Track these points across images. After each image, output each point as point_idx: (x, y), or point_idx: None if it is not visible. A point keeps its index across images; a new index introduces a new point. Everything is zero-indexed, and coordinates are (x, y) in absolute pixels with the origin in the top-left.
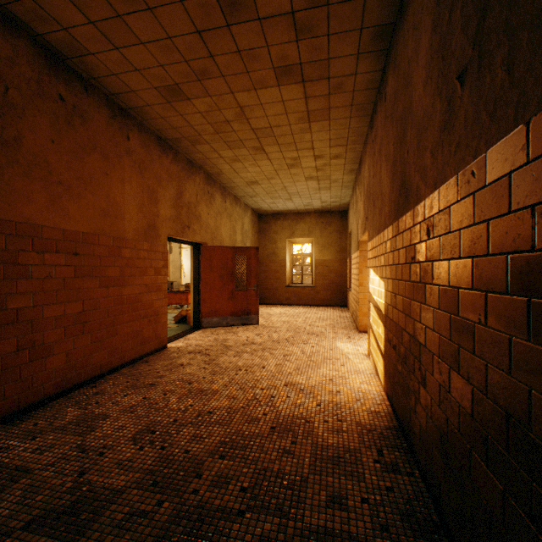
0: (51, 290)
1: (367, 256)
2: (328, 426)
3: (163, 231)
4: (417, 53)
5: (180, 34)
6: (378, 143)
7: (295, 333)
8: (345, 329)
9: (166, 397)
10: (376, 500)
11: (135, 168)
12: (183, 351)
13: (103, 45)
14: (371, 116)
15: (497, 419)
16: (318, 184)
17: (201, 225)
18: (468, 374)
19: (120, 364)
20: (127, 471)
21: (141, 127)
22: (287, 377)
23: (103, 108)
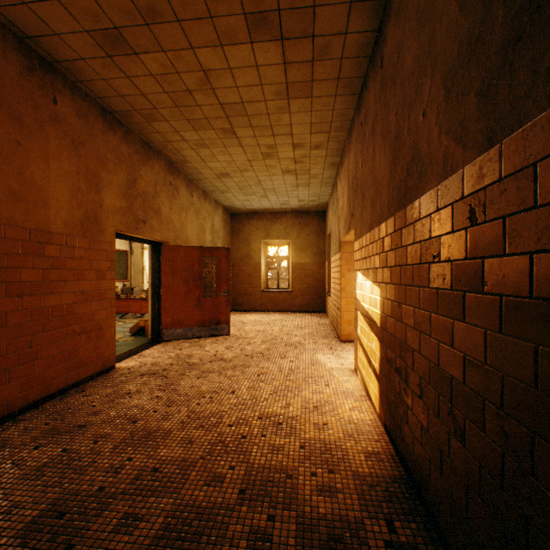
0: None
1: (349, 258)
2: (316, 482)
3: (108, 225)
4: None
5: None
6: (369, 122)
7: (272, 344)
8: (326, 338)
9: (96, 447)
10: None
11: (65, 142)
12: (134, 373)
13: None
14: (359, 95)
15: None
16: (296, 179)
17: (162, 221)
18: None
19: (42, 397)
20: None
21: (75, 90)
22: (262, 405)
23: (13, 54)
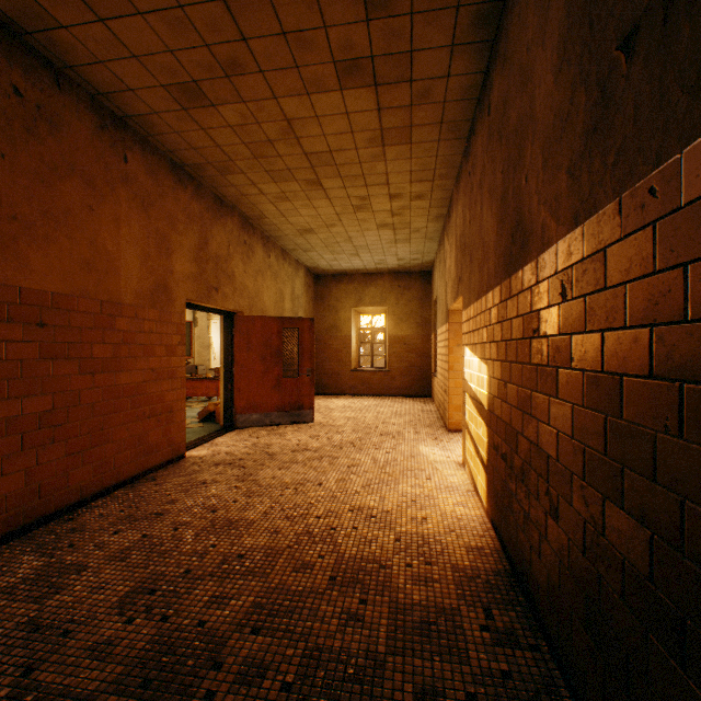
0: None
1: (458, 330)
2: (412, 573)
3: (178, 294)
4: (544, 31)
5: (197, 1)
6: (477, 174)
7: (364, 434)
8: (430, 427)
9: (177, 534)
10: (488, 696)
11: (136, 204)
12: (207, 463)
13: (80, 13)
14: (467, 139)
15: None
16: (393, 234)
17: (235, 287)
18: (643, 513)
19: (113, 484)
20: (104, 662)
21: (145, 145)
22: (353, 498)
23: (86, 113)
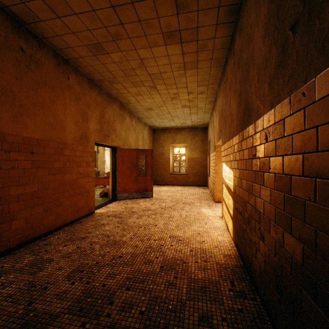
0: (14, 176)
1: (220, 155)
2: (198, 265)
3: (91, 139)
4: (258, 19)
5: (101, 8)
6: (228, 83)
7: (176, 203)
8: (207, 200)
9: (92, 246)
10: (232, 319)
11: (73, 98)
12: (104, 215)
13: (50, 14)
14: (223, 66)
15: (326, 271)
16: (189, 110)
17: (117, 135)
18: (300, 236)
19: (63, 224)
20: (62, 300)
21: (77, 71)
22: (171, 232)
23: (51, 58)
